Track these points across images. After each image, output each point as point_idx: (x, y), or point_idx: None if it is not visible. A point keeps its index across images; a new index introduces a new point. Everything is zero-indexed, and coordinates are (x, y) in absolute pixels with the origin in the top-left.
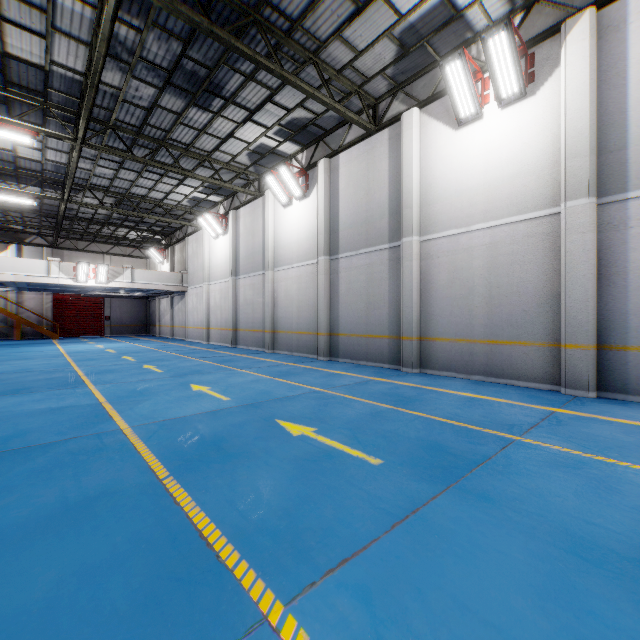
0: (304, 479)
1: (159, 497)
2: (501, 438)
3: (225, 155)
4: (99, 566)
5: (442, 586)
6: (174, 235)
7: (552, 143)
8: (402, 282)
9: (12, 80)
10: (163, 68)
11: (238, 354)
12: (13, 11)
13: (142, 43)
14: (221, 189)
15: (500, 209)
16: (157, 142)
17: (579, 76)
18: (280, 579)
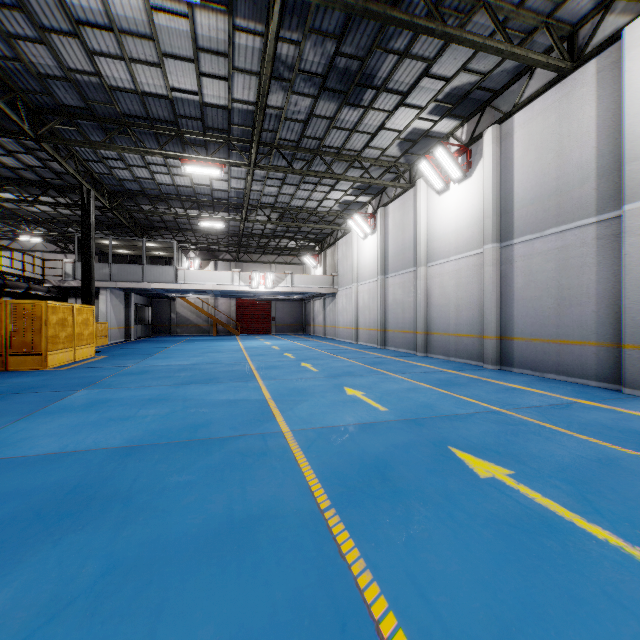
0: (519, 565)
1: (321, 538)
2: None
3: (374, 151)
4: (257, 637)
5: None
6: (326, 241)
7: None
8: (622, 267)
9: (207, 125)
10: (318, 75)
11: (388, 356)
12: (206, 64)
13: (300, 55)
14: (370, 188)
15: None
16: (312, 152)
17: None
18: None
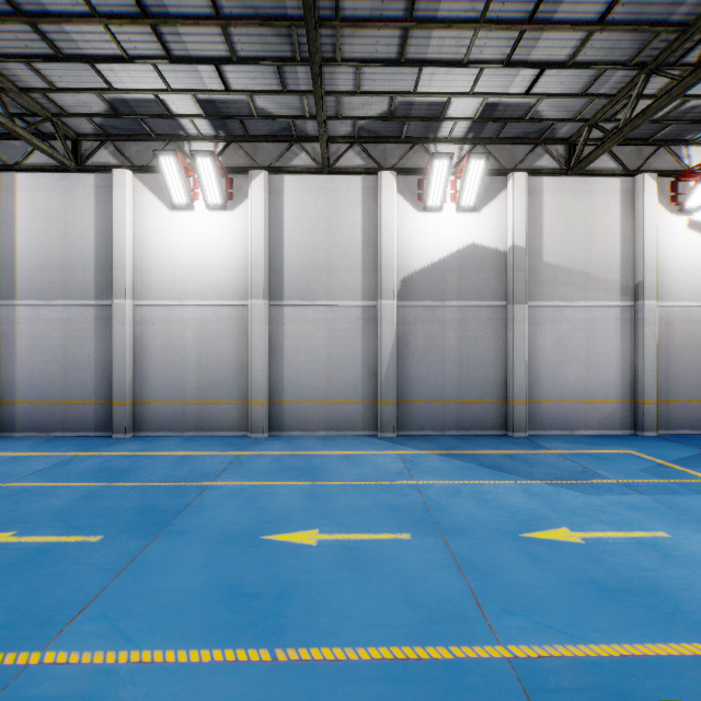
0: (24, 579)
1: None
2: (200, 487)
3: None
4: None
5: (153, 589)
6: None
7: (244, 253)
8: (113, 345)
9: None
10: None
11: None
12: None
13: None
14: None
15: (208, 292)
16: None
17: (259, 214)
18: (32, 643)
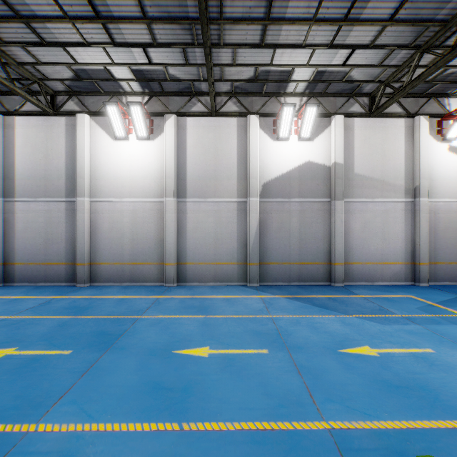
0: (23, 378)
1: None
2: (133, 319)
3: None
4: None
5: (104, 384)
6: None
7: (161, 167)
8: (77, 227)
9: None
10: None
11: None
12: None
13: None
14: None
15: (138, 193)
16: None
17: (171, 142)
18: (29, 418)
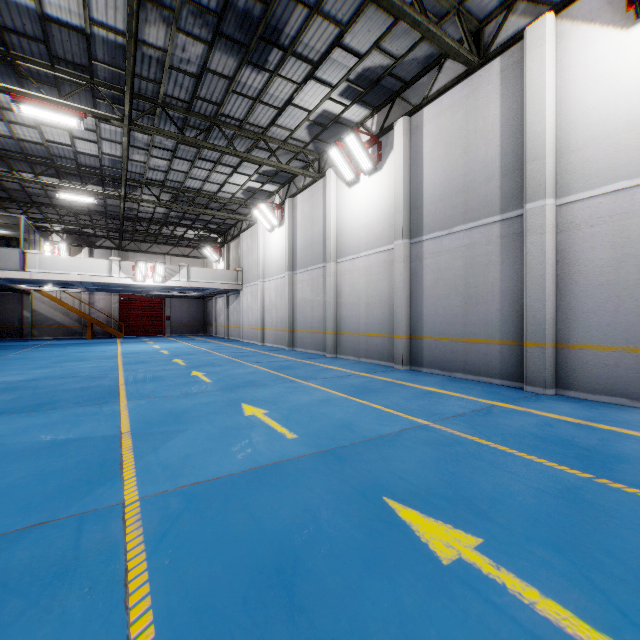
0: None
1: None
2: None
3: (282, 131)
4: None
5: None
6: (229, 232)
7: None
8: (526, 265)
9: (56, 54)
10: (211, 12)
11: (296, 358)
12: None
13: None
14: (277, 176)
15: None
16: (208, 120)
17: None
18: None
